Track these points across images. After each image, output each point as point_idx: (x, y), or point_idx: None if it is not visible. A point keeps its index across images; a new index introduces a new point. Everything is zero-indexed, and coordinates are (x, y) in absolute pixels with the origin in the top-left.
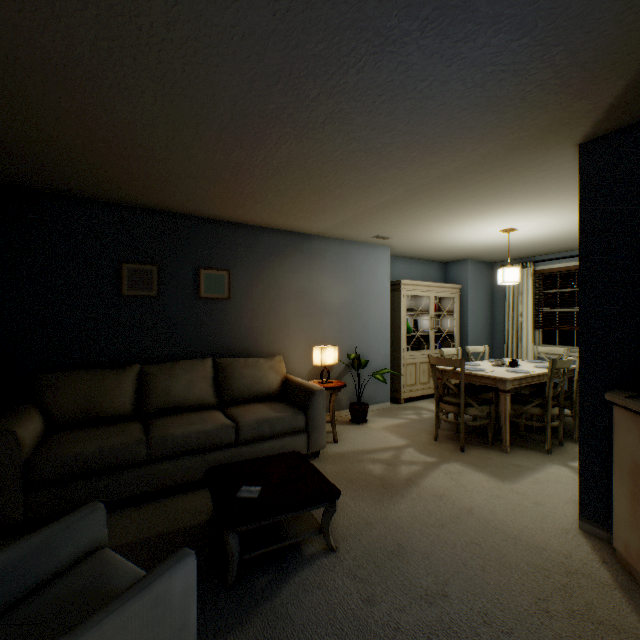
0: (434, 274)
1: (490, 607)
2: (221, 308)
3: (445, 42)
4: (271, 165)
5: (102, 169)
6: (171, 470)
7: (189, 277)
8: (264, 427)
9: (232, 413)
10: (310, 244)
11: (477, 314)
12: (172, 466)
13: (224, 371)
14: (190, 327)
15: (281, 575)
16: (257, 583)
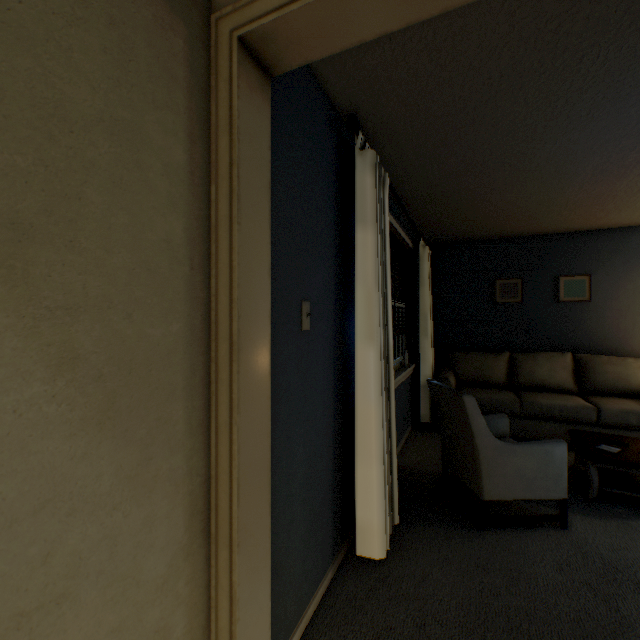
0: None
1: None
2: (580, 309)
3: None
4: (634, 186)
5: (488, 225)
6: (537, 427)
7: (547, 285)
8: (628, 418)
9: (592, 400)
10: None
11: None
12: (537, 425)
13: (583, 365)
14: (548, 326)
15: (638, 514)
16: (614, 508)
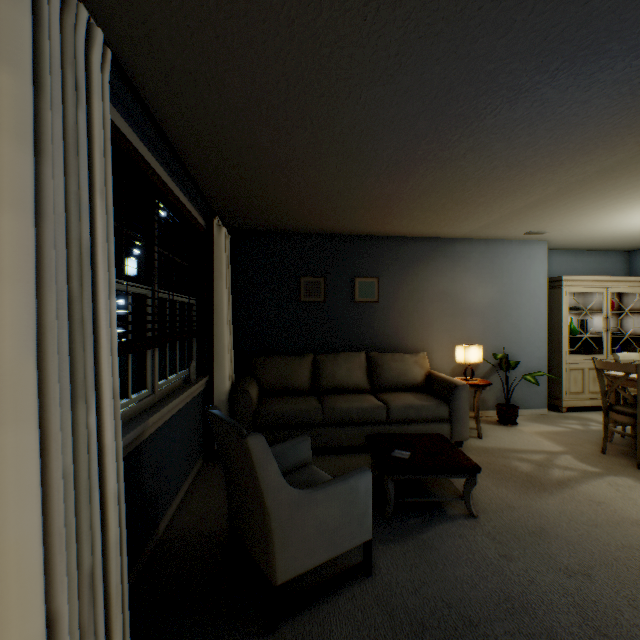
0: (612, 266)
1: (639, 597)
2: (371, 310)
3: (579, 77)
4: (417, 190)
5: (292, 213)
6: (338, 434)
7: (346, 285)
8: (410, 412)
9: (382, 398)
10: (453, 247)
11: None
12: (339, 431)
13: (375, 363)
14: (347, 326)
15: (427, 521)
16: (408, 521)
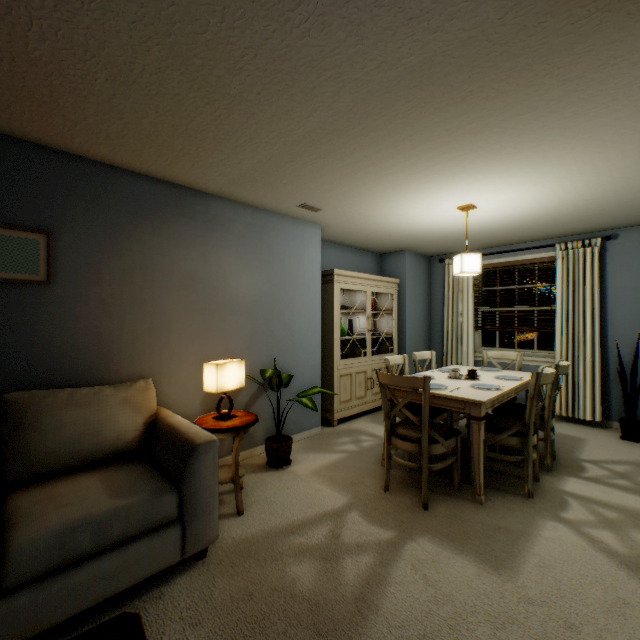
0: (369, 266)
1: None
2: (31, 299)
3: None
4: None
5: None
6: None
7: None
8: (79, 538)
9: (14, 510)
10: (206, 207)
11: (416, 313)
12: None
13: (18, 418)
14: None
15: None
16: None
